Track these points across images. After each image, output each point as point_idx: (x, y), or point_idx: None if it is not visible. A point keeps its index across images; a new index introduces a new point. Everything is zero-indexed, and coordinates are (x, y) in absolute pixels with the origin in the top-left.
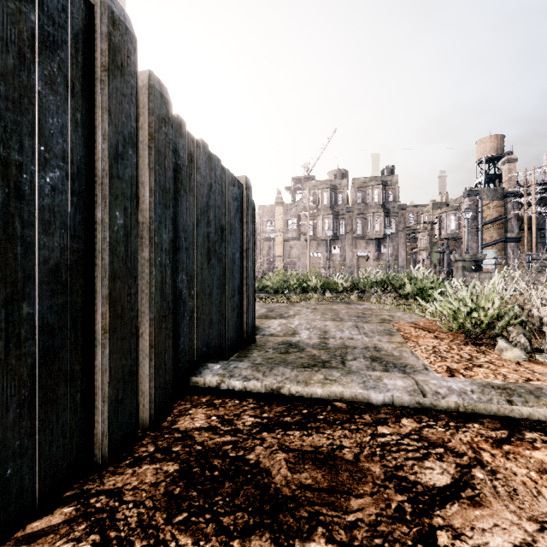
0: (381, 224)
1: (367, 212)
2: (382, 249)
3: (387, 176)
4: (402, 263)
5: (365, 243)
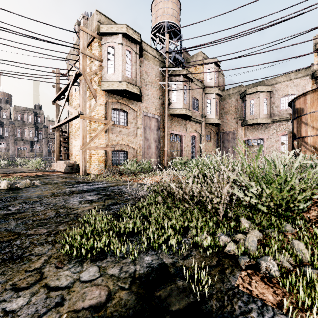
0: (33, 133)
1: (25, 126)
2: (34, 146)
3: (37, 109)
4: (46, 154)
5: (23, 142)
